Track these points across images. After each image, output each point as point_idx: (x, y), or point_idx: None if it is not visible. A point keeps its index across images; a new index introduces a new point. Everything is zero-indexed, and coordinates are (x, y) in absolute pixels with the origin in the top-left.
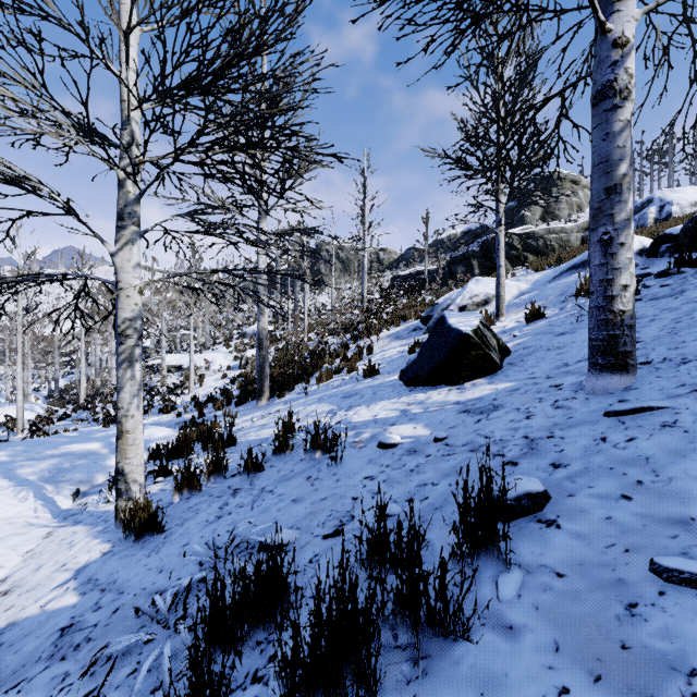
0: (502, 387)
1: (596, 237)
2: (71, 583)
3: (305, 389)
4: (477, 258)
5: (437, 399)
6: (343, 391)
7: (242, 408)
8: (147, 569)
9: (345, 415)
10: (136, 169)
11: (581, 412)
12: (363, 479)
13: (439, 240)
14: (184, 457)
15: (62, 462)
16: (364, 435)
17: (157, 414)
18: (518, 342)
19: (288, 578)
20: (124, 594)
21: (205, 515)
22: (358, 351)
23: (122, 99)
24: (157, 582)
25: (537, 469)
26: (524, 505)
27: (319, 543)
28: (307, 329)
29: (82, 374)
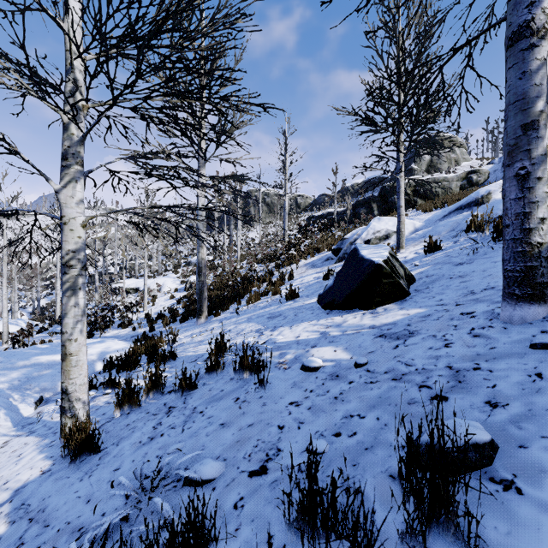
0: (414, 312)
1: (512, 173)
2: (5, 506)
3: (237, 309)
4: (376, 202)
5: (353, 322)
6: (269, 312)
7: (185, 325)
8: (76, 496)
9: (271, 335)
10: (80, 113)
11: (502, 342)
12: (288, 405)
13: (345, 188)
14: (132, 370)
15: (31, 371)
16: (288, 355)
17: (117, 328)
18: (421, 271)
19: (207, 544)
20: (49, 527)
21: (139, 435)
22: (281, 277)
23: (66, 49)
24: (82, 515)
25: (472, 408)
26: (471, 458)
27: (245, 482)
28: (240, 259)
29: (57, 295)
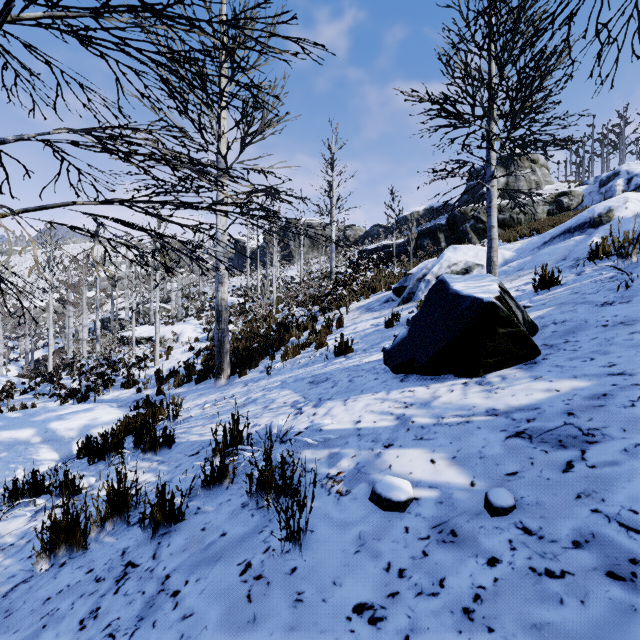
0: (567, 387)
1: None
2: None
3: (267, 368)
4: (443, 231)
5: (450, 399)
6: (311, 373)
7: (201, 387)
8: None
9: (314, 414)
10: None
11: None
12: (352, 614)
13: (402, 217)
14: (111, 460)
15: None
16: (343, 461)
17: (119, 388)
18: (538, 315)
19: None
20: None
21: None
22: (327, 324)
23: None
24: None
25: None
26: None
27: None
28: (276, 301)
29: (50, 346)
